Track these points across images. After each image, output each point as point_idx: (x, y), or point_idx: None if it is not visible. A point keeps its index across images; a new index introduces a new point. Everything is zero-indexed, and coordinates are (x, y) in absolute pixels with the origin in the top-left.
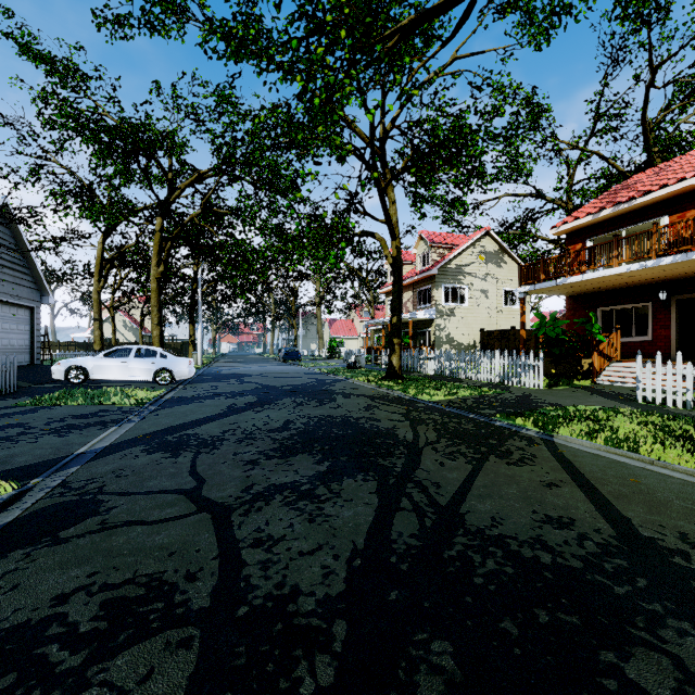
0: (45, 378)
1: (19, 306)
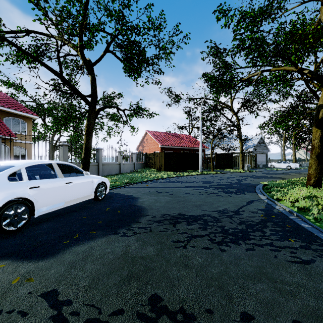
0: (267, 167)
1: (264, 153)
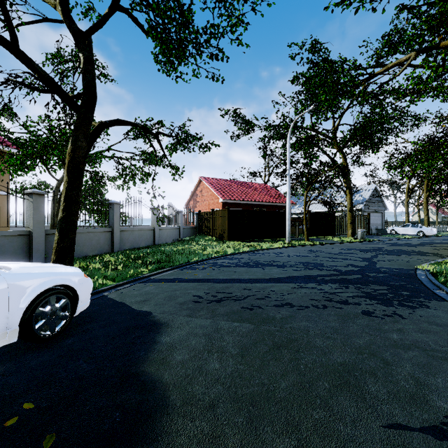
0: (385, 233)
1: (378, 212)
